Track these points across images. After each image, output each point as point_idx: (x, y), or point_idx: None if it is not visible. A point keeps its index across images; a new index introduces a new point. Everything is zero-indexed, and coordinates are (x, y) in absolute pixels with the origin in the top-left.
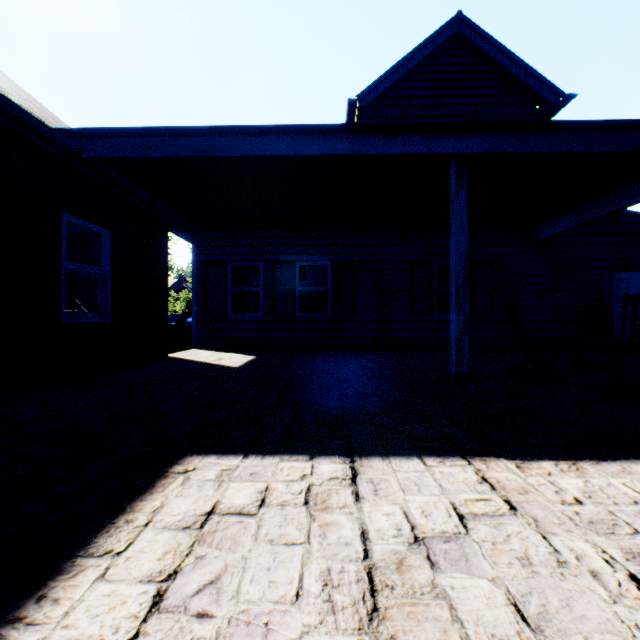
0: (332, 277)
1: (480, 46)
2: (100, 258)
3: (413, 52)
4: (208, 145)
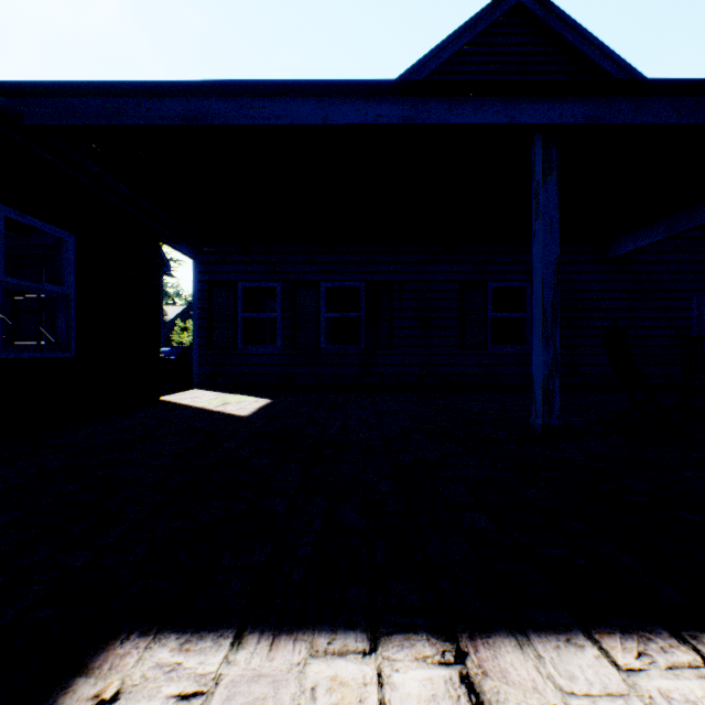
0: (365, 301)
1: (546, 20)
2: (61, 271)
3: (465, 26)
4: (202, 109)
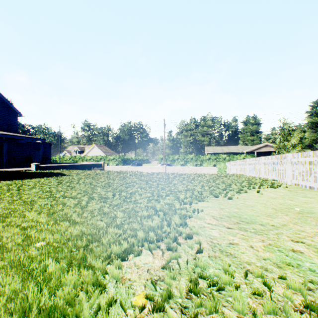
0: None
1: (3, 99)
2: None
3: None
4: None
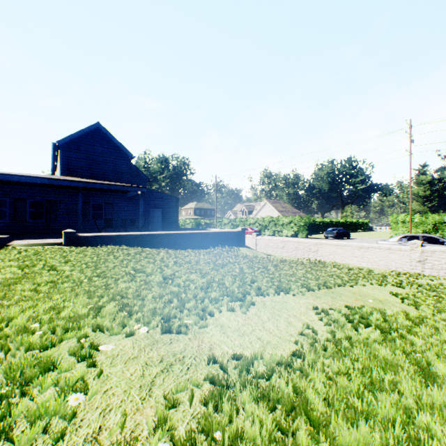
0: (46, 206)
1: (107, 134)
2: None
3: (81, 131)
4: (2, 177)
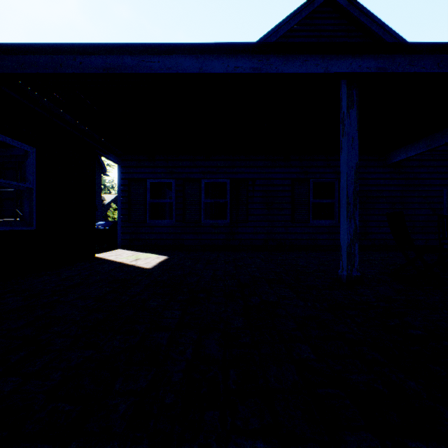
0: (230, 192)
1: (348, 9)
2: (26, 172)
3: (295, 12)
4: (117, 62)
